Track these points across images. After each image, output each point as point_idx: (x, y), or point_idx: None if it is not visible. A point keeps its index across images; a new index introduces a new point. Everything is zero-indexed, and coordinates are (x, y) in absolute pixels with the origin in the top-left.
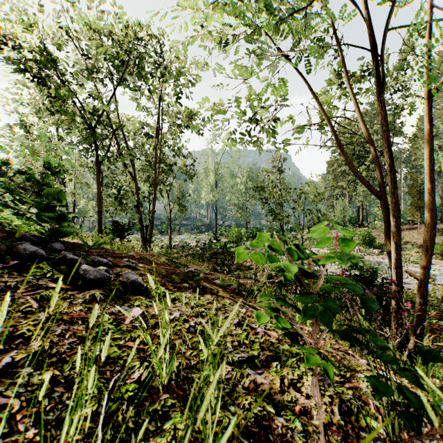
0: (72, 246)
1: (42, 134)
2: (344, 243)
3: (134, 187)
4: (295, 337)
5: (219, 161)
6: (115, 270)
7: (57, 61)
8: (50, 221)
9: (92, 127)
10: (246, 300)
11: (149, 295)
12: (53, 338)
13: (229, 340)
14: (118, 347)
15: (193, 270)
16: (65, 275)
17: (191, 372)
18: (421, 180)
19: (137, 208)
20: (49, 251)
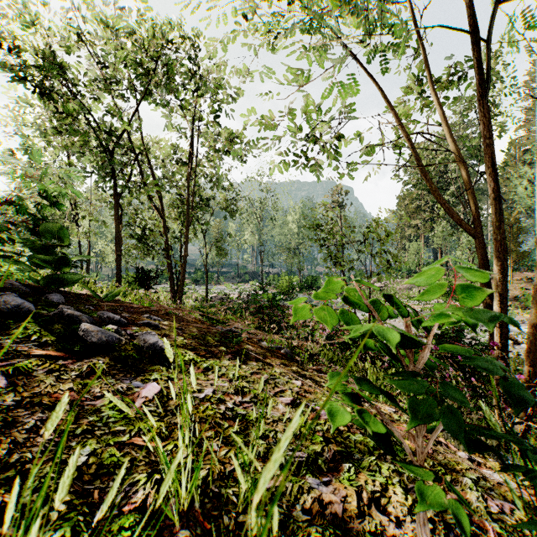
0: (76, 298)
1: (36, 152)
2: (465, 293)
3: (162, 225)
4: (388, 441)
5: (266, 195)
6: (129, 330)
7: (65, 68)
8: (44, 265)
9: (109, 150)
10: (301, 367)
11: (173, 363)
12: (19, 436)
13: (281, 428)
14: (119, 446)
15: (233, 330)
16: (58, 337)
17: (225, 485)
18: (514, 217)
19: (165, 252)
20: (43, 305)
